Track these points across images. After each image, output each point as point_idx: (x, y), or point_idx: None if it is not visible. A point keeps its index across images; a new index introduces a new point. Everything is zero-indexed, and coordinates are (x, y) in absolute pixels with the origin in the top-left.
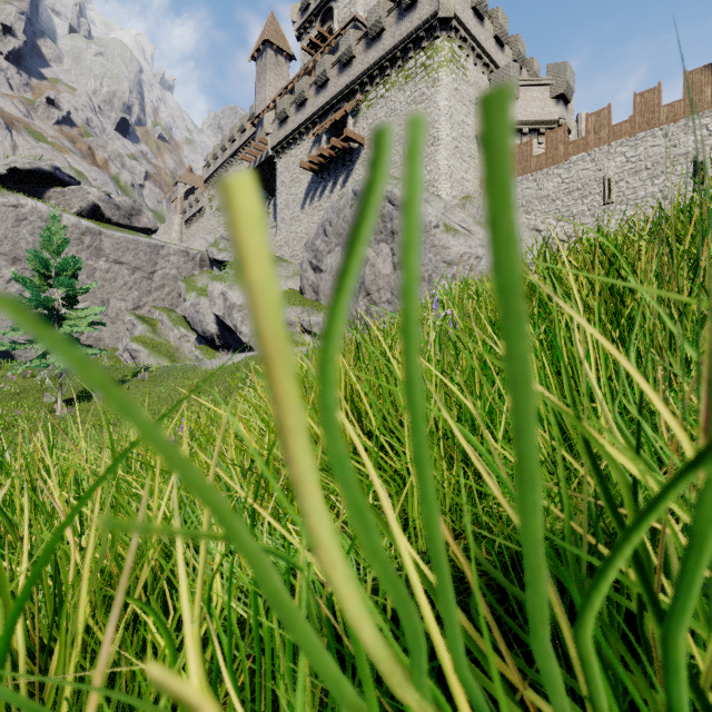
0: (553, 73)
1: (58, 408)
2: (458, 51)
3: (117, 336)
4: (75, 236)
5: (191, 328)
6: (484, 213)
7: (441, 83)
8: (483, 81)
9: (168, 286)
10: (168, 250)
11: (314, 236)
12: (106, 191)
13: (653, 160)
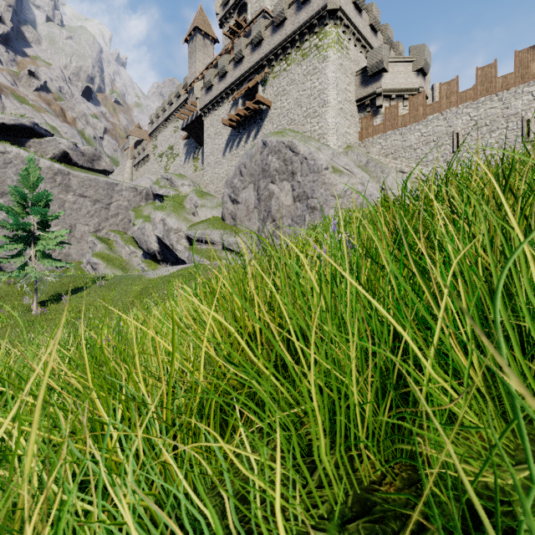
0: (414, 53)
1: (34, 308)
2: (343, 35)
3: (82, 252)
4: (49, 176)
5: (139, 246)
6: (362, 158)
7: (329, 60)
8: (361, 59)
9: (121, 214)
10: (121, 187)
11: (232, 176)
12: (73, 142)
13: (491, 119)
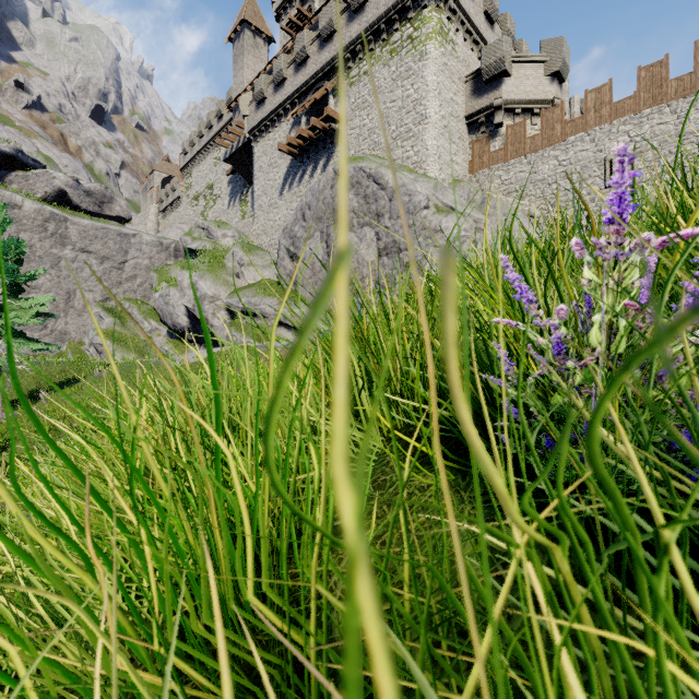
0: (548, 50)
1: None
2: (447, 24)
3: (84, 329)
4: (37, 222)
5: (161, 321)
6: (475, 197)
7: (429, 57)
8: (472, 59)
9: (140, 277)
10: (140, 239)
11: (291, 221)
12: (74, 177)
13: (660, 139)
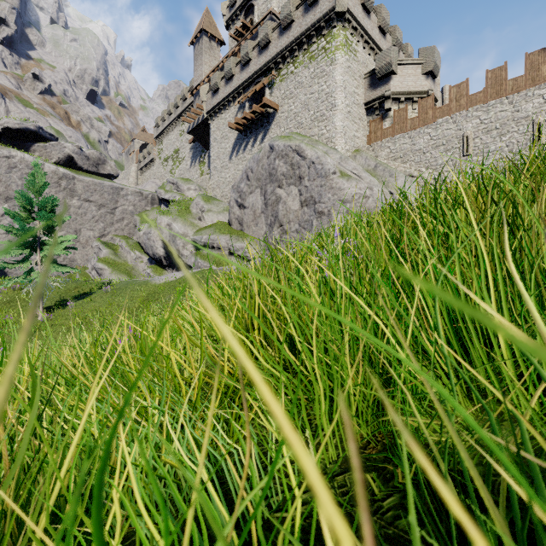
0: (424, 55)
1: (40, 314)
2: (351, 38)
3: (87, 258)
4: (54, 180)
5: (144, 252)
6: (370, 162)
7: (337, 62)
8: (370, 61)
9: (126, 219)
10: (126, 191)
11: (239, 180)
12: (78, 146)
13: (501, 122)
